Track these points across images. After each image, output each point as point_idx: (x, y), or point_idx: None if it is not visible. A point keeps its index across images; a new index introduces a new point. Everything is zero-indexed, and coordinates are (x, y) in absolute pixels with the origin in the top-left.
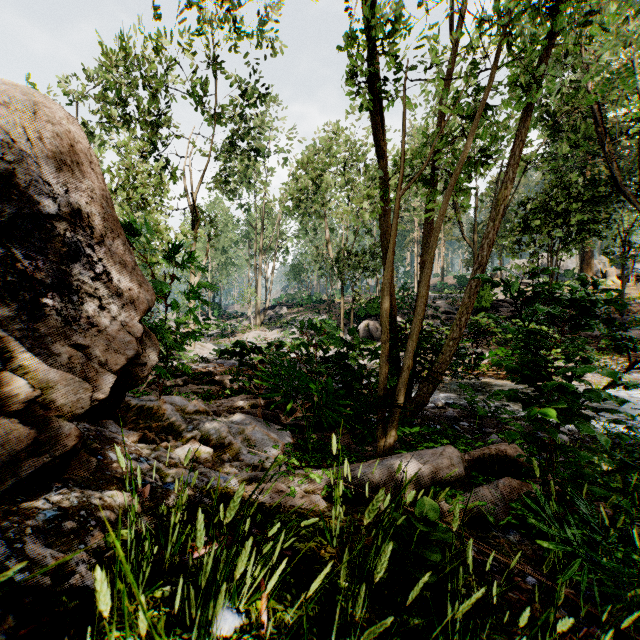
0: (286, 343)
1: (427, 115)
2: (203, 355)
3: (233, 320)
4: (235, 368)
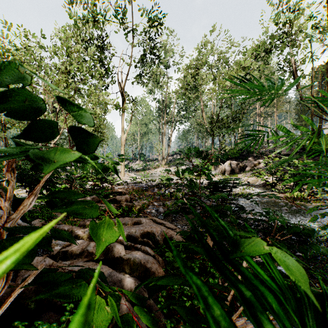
0: (87, 112)
1: (274, 18)
2: (127, 180)
3: (150, 162)
4: (140, 189)
